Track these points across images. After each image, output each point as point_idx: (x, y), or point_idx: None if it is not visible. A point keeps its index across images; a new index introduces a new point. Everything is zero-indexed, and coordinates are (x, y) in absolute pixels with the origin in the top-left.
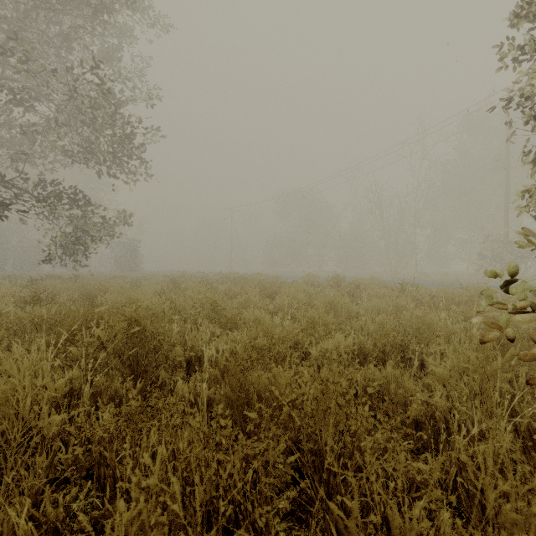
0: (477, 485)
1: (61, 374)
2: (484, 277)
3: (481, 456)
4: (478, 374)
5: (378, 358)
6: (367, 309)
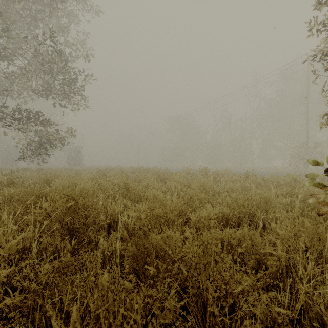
0: (320, 321)
1: (19, 235)
2: (294, 169)
3: (321, 298)
4: (310, 235)
5: (235, 222)
6: (225, 189)
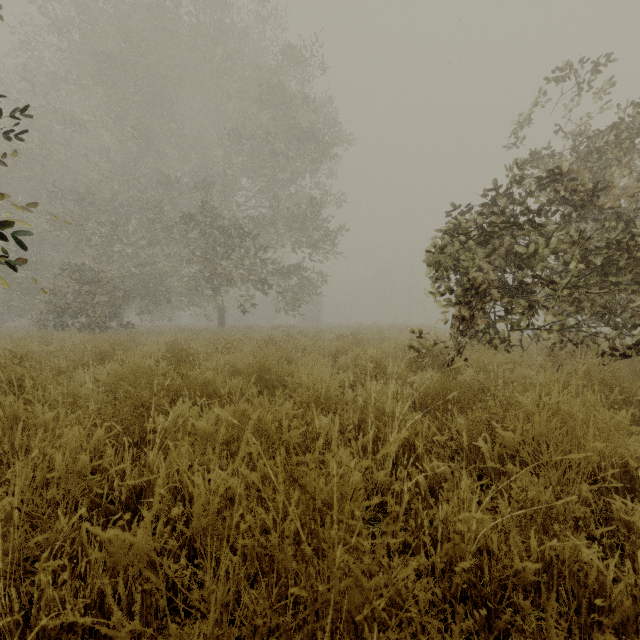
0: None
1: None
2: None
3: None
4: None
5: None
6: None
